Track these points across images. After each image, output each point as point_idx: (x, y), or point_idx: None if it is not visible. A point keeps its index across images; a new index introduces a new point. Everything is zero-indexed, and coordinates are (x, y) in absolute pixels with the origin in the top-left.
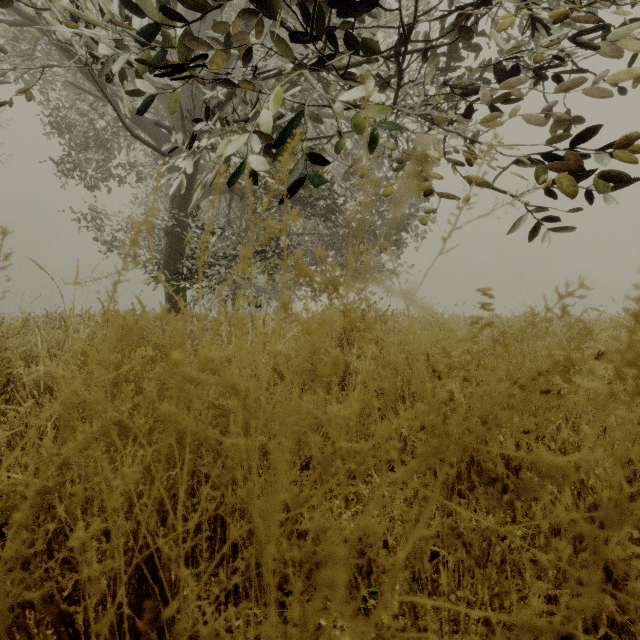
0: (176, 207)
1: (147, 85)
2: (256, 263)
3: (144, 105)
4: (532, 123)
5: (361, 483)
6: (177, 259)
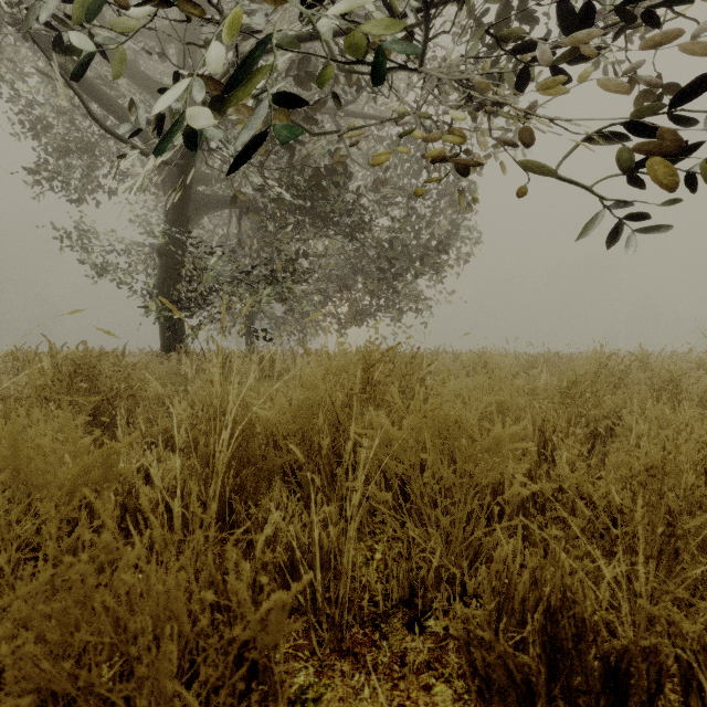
0: (170, 223)
1: (84, 42)
2: (267, 290)
3: (81, 70)
4: (623, 87)
5: (358, 668)
6: (173, 285)
